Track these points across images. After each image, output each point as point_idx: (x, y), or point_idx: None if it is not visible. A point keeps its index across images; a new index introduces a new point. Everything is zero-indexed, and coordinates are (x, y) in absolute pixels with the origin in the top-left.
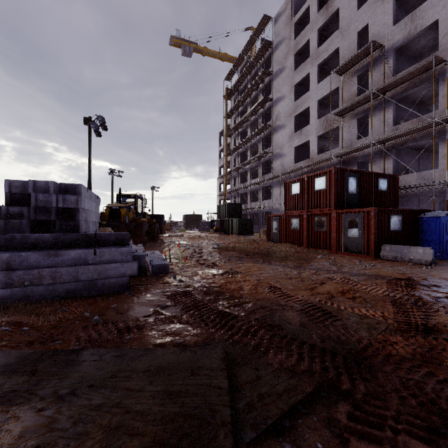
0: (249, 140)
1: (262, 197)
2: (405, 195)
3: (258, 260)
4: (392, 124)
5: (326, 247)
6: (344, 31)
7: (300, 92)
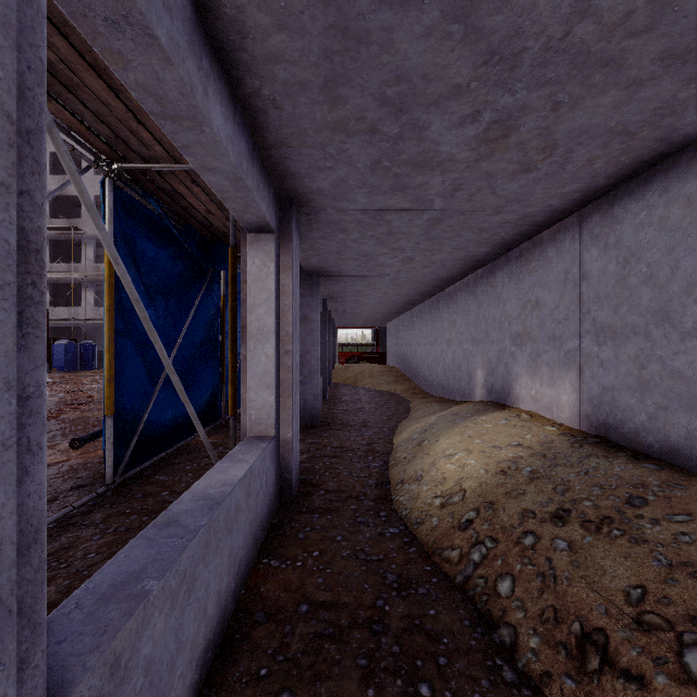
0: None
1: None
2: (60, 325)
3: None
4: (49, 260)
5: None
6: None
7: None
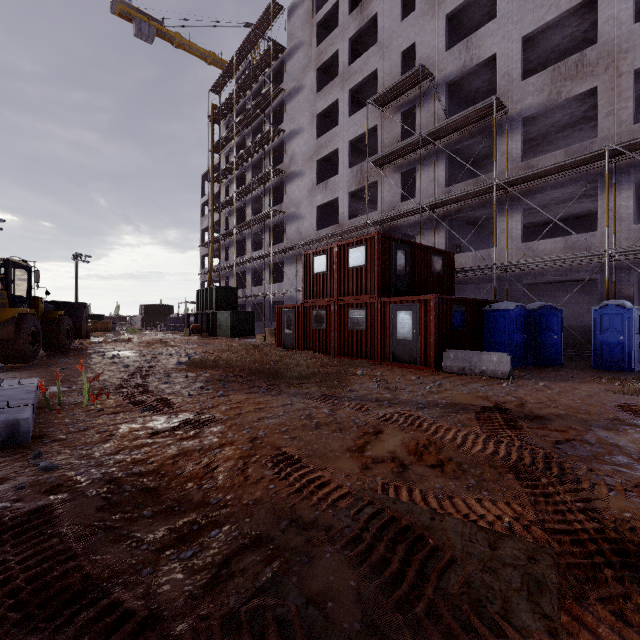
0: (249, 190)
1: (269, 279)
2: (460, 281)
3: (258, 386)
4: (444, 184)
5: (366, 355)
6: (384, 48)
7: (325, 127)
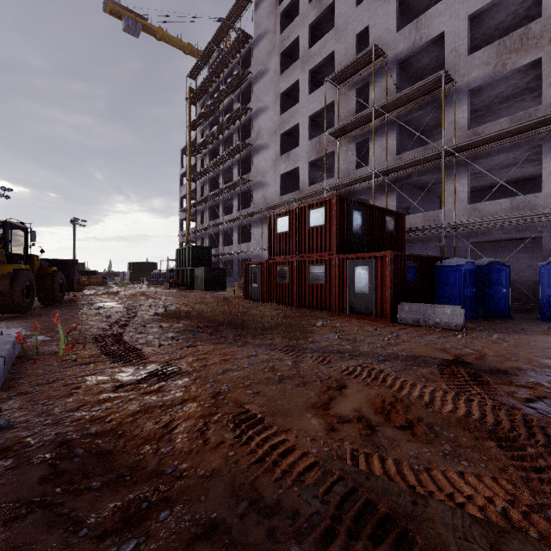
0: (221, 162)
1: (238, 240)
2: (410, 240)
3: (226, 336)
4: (395, 152)
5: (325, 307)
6: (340, 32)
7: (287, 105)
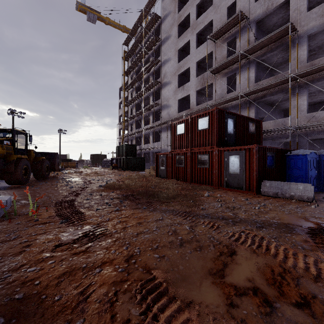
0: (142, 93)
1: (152, 140)
2: (264, 138)
3: (142, 203)
4: (254, 81)
5: (208, 183)
6: (216, 7)
7: (182, 57)
